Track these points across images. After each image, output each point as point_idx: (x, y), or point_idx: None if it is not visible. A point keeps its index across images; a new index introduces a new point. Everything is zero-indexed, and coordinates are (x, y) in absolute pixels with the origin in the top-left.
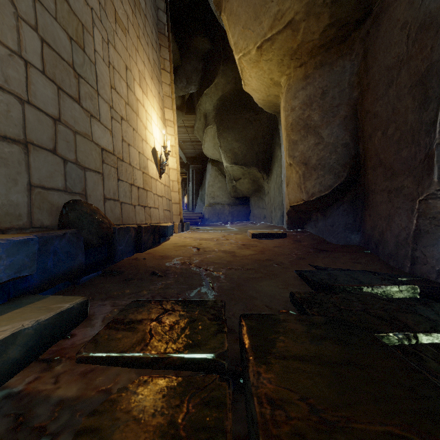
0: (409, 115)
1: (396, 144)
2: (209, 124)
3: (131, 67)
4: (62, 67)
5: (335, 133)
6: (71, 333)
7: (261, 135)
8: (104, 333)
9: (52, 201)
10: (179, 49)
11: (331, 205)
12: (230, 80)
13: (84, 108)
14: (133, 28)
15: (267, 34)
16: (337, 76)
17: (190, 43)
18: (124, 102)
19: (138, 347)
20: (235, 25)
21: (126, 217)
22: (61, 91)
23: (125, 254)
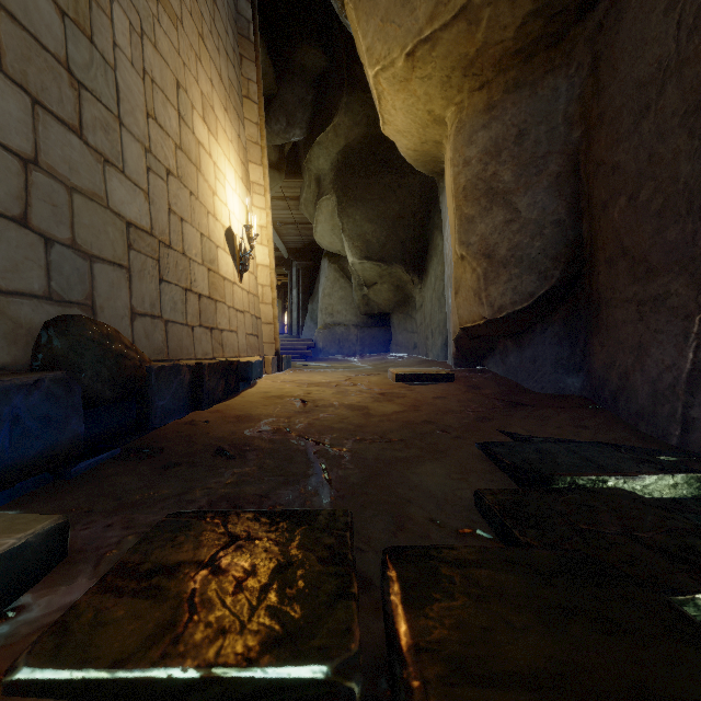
0: (682, 165)
1: (655, 217)
2: (324, 193)
3: (187, 85)
4: (44, 64)
5: (541, 202)
6: (18, 604)
7: (410, 211)
8: (88, 603)
9: (18, 316)
10: (275, 67)
11: (530, 327)
12: (359, 120)
13: (90, 145)
14: (192, 19)
15: (423, 29)
16: (545, 105)
17: (293, 57)
18: (174, 143)
19: (156, 648)
20: (368, 17)
21: (175, 347)
22: (40, 109)
23: (171, 415)
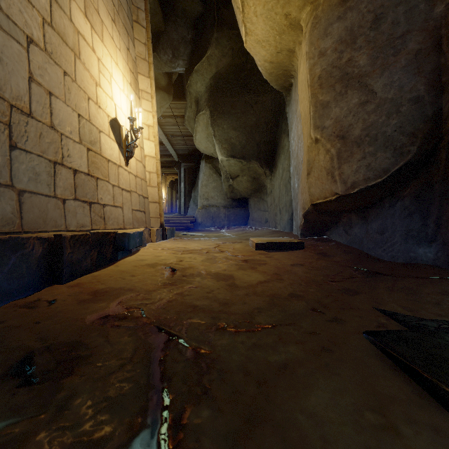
0: None
1: None
2: (201, 109)
3: None
4: None
5: (398, 81)
6: None
7: (264, 121)
8: None
9: None
10: (162, 10)
11: (377, 202)
12: (226, 52)
13: None
14: None
15: None
16: None
17: (176, 2)
18: (41, 17)
19: None
20: None
21: (35, 219)
22: None
23: (5, 296)
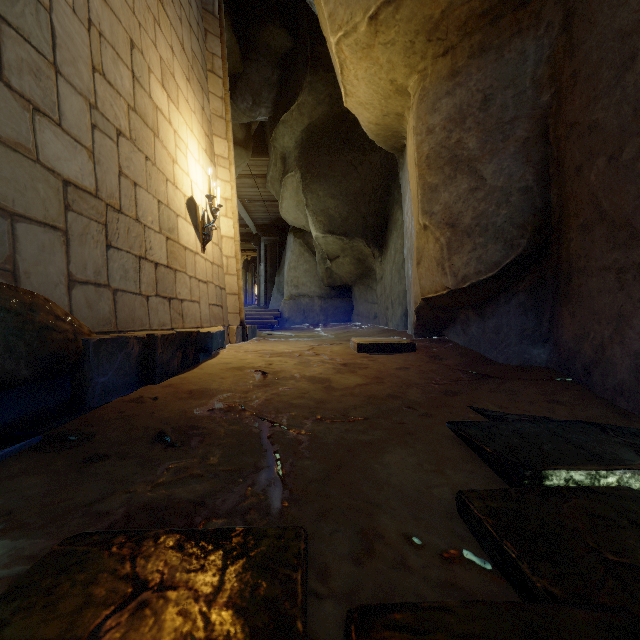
0: None
1: None
2: (289, 170)
3: (144, 47)
4: None
5: (507, 169)
6: None
7: (371, 187)
8: None
9: None
10: (240, 46)
11: (493, 297)
12: (322, 99)
13: (14, 89)
14: None
15: None
16: (511, 68)
17: (258, 37)
18: (126, 104)
19: None
20: None
21: (126, 318)
22: None
23: (115, 391)
